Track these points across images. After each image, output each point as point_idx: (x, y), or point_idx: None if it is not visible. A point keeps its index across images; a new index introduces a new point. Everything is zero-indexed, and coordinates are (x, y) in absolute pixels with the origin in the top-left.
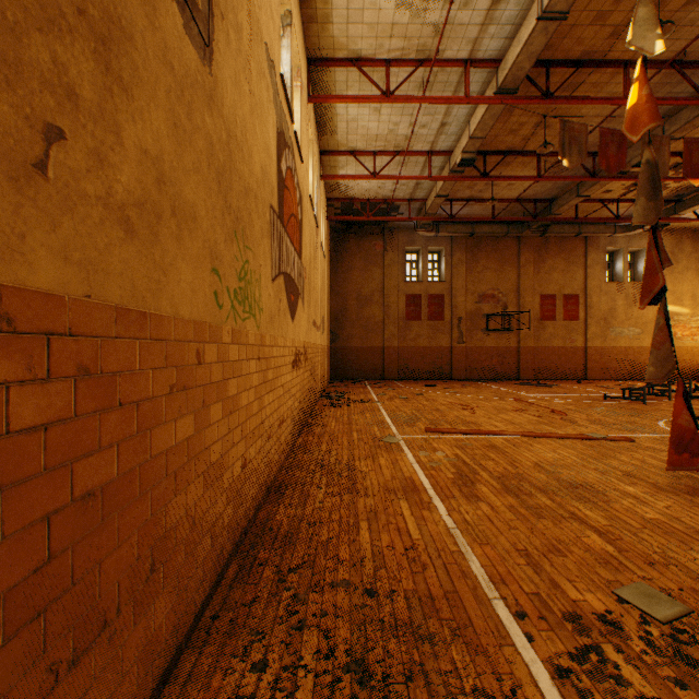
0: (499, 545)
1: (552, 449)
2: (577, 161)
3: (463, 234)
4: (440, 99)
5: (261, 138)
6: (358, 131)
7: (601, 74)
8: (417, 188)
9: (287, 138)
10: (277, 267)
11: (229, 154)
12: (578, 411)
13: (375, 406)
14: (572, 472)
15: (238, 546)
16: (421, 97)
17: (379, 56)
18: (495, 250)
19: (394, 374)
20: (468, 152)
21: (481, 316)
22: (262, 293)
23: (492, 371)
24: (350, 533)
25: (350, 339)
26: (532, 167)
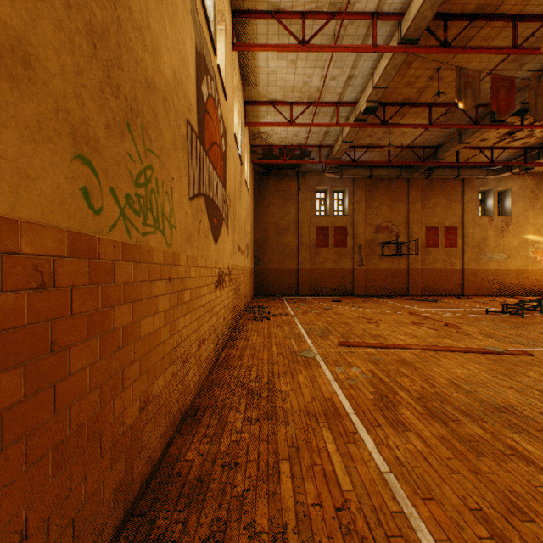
0: (447, 501)
1: (459, 364)
2: (471, 103)
3: (363, 176)
4: (350, 48)
5: (173, 40)
6: (277, 83)
7: (491, 28)
8: (326, 136)
9: (209, 66)
10: (197, 187)
11: (116, 21)
12: (468, 324)
13: (291, 320)
14: (490, 391)
15: (133, 507)
16: (333, 46)
17: (296, 8)
18: (389, 190)
19: (306, 291)
20: (371, 101)
21: (377, 243)
22: (175, 208)
23: (386, 289)
24: (269, 481)
25: (270, 262)
26: (423, 117)
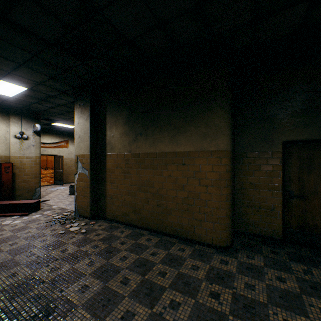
0: None
1: None
2: None
3: None
4: None
5: None
6: None
7: None
8: None
9: None
10: None
11: None
12: None
13: None
14: None
15: None
16: None
17: None
18: None
19: None
20: None
21: None
22: None
23: None
24: None
25: None
26: None
